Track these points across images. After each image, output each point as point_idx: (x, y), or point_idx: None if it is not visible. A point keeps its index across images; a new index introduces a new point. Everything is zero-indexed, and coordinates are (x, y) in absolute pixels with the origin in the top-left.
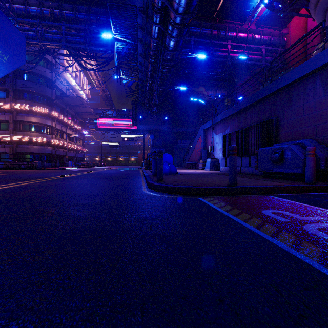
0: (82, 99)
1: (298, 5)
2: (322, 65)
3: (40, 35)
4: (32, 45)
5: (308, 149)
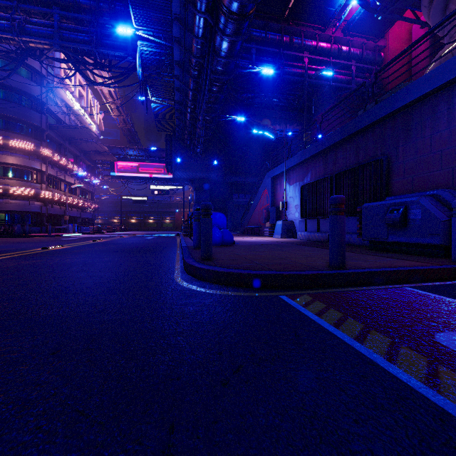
0: (89, 131)
1: (402, 4)
2: None
3: (17, 26)
4: (5, 41)
5: None
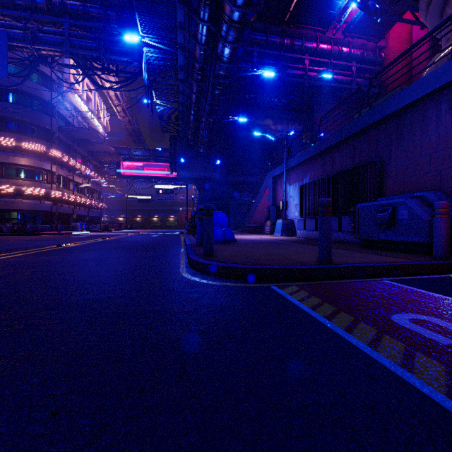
0: (97, 133)
1: (401, 6)
2: (451, 80)
3: (30, 35)
4: (19, 49)
5: (438, 206)
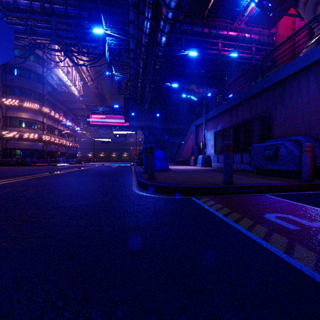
0: (74, 95)
1: (287, 4)
2: (316, 60)
3: (30, 29)
4: (22, 39)
5: (305, 146)
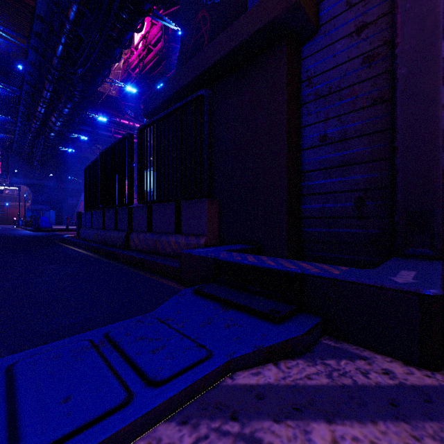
0: None
1: None
2: None
3: None
4: None
5: None
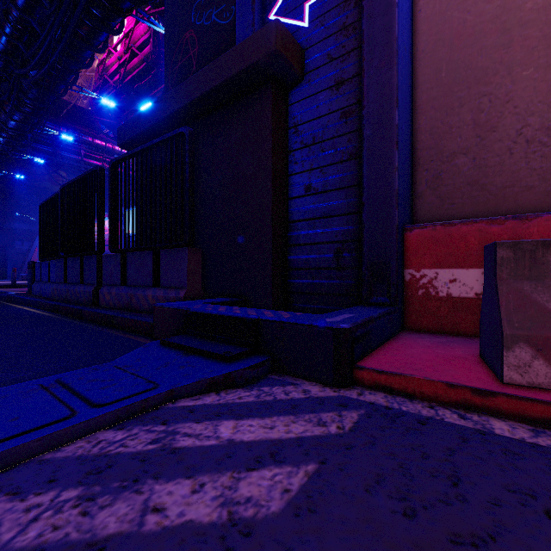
0: None
1: None
2: None
3: None
4: None
5: None
